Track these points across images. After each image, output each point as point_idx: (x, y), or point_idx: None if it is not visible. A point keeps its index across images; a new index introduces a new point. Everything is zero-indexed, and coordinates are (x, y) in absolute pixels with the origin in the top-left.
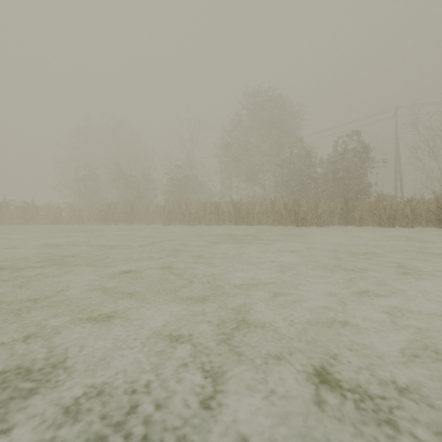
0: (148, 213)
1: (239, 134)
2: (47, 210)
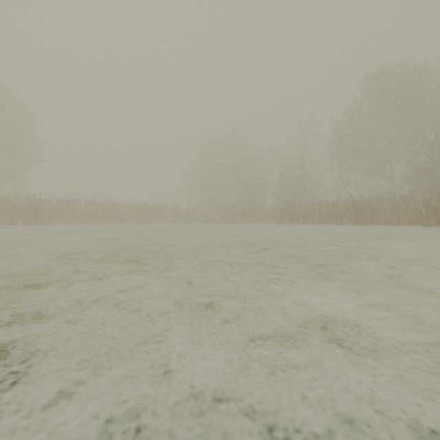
0: (263, 213)
1: (357, 123)
2: (186, 212)
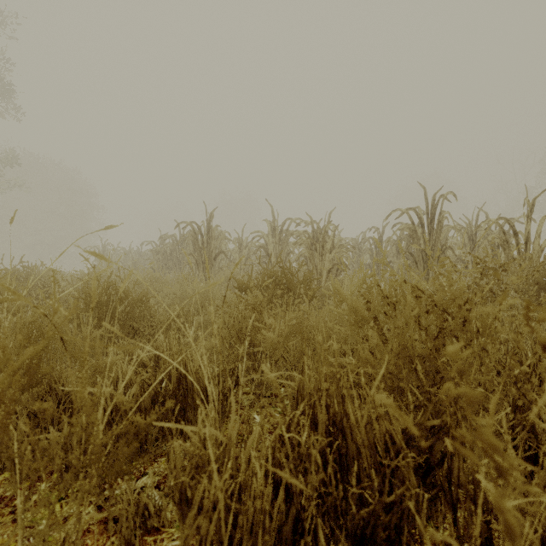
0: None
1: None
2: None
